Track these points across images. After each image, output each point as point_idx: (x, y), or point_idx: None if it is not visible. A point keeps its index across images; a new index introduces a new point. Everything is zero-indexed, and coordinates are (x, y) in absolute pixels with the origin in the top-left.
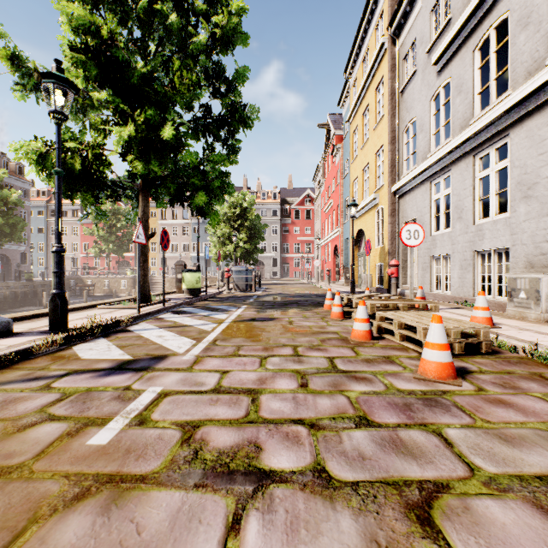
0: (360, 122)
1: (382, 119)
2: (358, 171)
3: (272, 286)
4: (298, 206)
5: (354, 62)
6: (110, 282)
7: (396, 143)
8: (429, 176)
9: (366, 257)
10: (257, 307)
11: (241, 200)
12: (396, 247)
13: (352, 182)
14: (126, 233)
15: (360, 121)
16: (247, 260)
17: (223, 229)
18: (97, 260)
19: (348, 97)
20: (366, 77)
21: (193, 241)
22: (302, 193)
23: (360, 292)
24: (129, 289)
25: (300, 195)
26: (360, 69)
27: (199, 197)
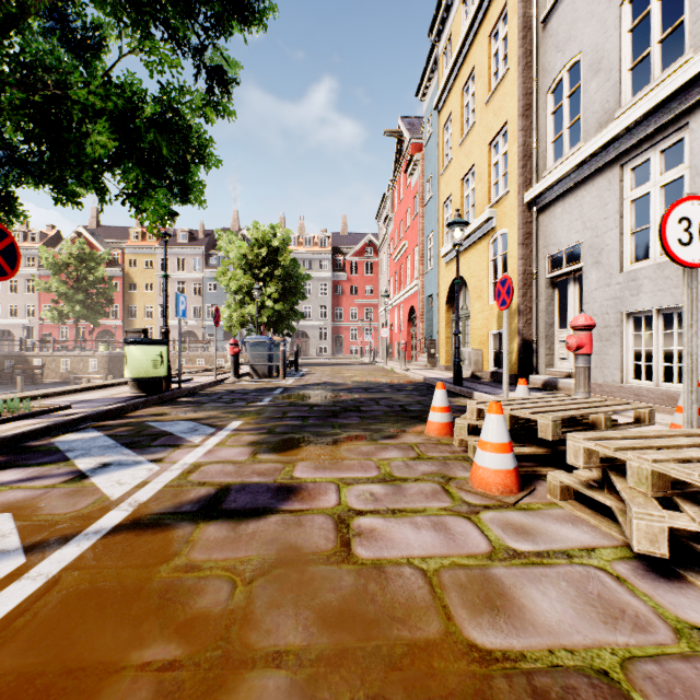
0: (456, 104)
1: (504, 78)
2: (453, 184)
3: (317, 368)
4: (355, 257)
5: (447, 9)
6: (72, 363)
7: (534, 114)
8: (619, 154)
9: (470, 321)
10: (263, 428)
11: (268, 236)
12: (534, 301)
13: (442, 205)
14: (102, 289)
15: (458, 100)
16: (278, 328)
17: (239, 280)
18: (64, 330)
19: (432, 80)
20: (472, 18)
21: (207, 303)
22: (361, 239)
23: (464, 380)
24: (102, 373)
25: (358, 243)
26: (456, 18)
27: (94, 134)
